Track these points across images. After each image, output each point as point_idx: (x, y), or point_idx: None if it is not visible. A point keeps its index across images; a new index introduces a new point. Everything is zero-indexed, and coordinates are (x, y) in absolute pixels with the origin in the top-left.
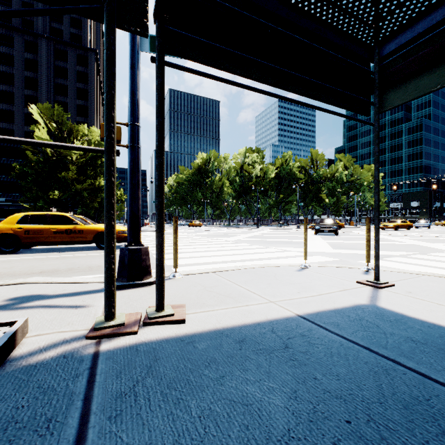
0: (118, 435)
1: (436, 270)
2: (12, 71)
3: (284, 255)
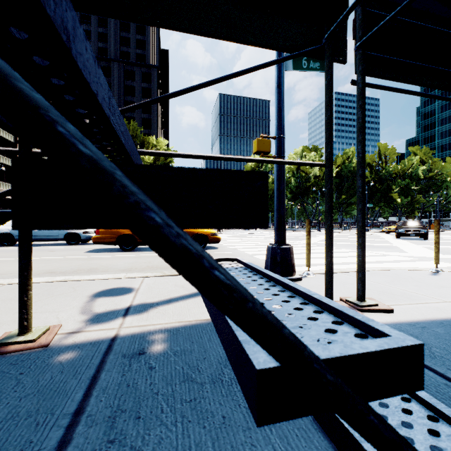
0: None
1: None
2: None
3: (390, 259)
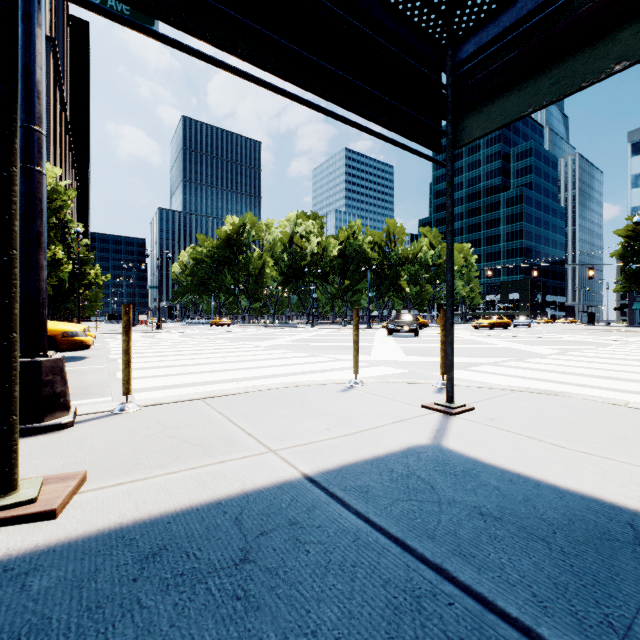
0: None
1: (532, 382)
2: None
3: (332, 367)
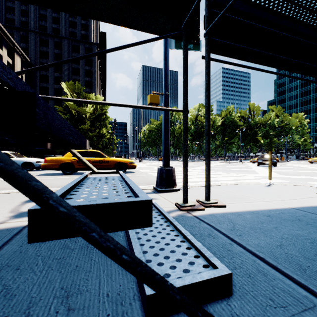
0: (250, 241)
1: None
2: (48, 62)
3: (246, 178)
